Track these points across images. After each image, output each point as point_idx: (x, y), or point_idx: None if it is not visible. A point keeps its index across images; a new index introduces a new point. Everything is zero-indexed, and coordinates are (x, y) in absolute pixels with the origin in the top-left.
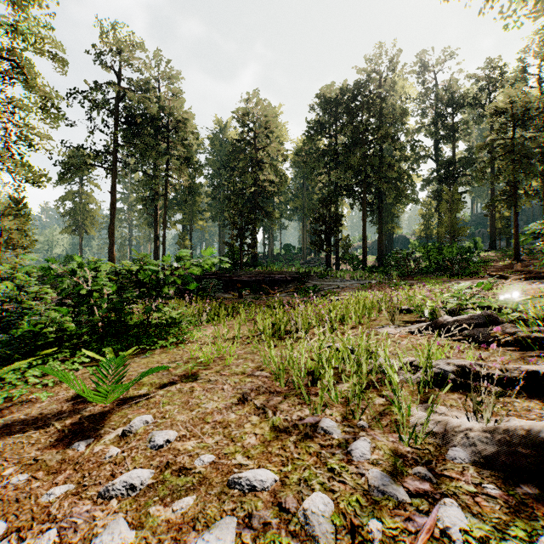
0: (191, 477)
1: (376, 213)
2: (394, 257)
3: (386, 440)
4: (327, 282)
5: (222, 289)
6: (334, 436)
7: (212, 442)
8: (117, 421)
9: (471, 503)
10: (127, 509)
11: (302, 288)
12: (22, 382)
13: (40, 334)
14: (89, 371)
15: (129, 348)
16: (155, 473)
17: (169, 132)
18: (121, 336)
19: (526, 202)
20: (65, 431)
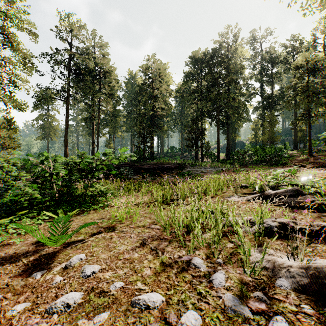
0: (107, 298)
1: (225, 127)
2: (236, 154)
3: (235, 272)
4: (196, 169)
5: (132, 173)
6: (201, 269)
7: (122, 273)
8: (62, 258)
9: (294, 319)
10: (63, 321)
11: (180, 173)
12: (5, 232)
13: (19, 201)
14: (48, 224)
15: (74, 210)
16: (84, 295)
17: (101, 78)
18: (70, 202)
19: (315, 121)
20: (28, 265)
